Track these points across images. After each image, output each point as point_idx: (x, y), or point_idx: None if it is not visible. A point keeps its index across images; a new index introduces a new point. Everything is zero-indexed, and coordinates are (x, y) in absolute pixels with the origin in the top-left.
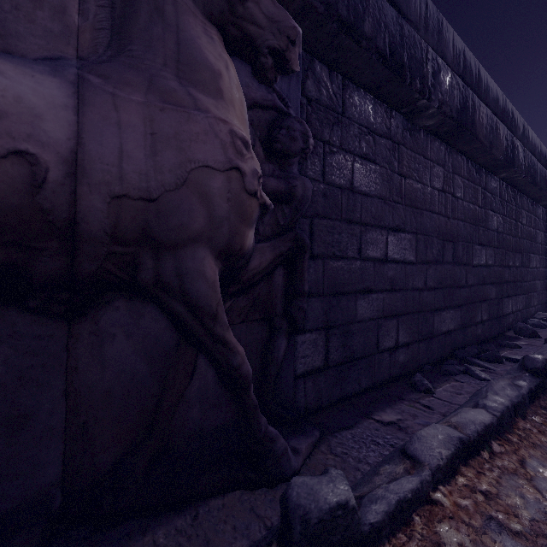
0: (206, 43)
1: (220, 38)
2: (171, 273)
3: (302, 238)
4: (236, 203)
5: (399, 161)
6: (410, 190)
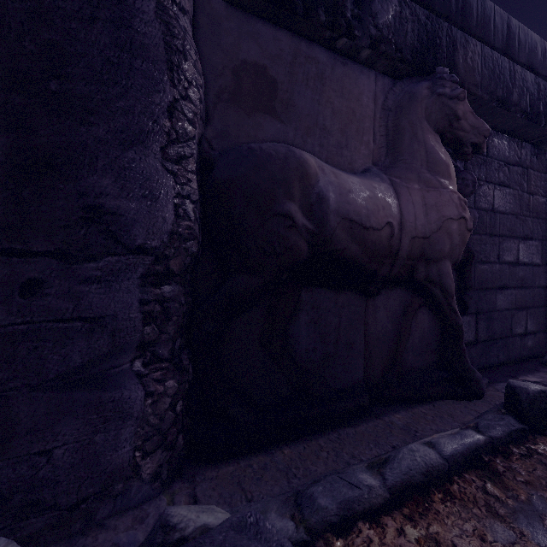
0: (438, 147)
1: (440, 140)
2: (435, 274)
3: (472, 251)
4: (462, 236)
5: (527, 182)
6: (537, 204)
